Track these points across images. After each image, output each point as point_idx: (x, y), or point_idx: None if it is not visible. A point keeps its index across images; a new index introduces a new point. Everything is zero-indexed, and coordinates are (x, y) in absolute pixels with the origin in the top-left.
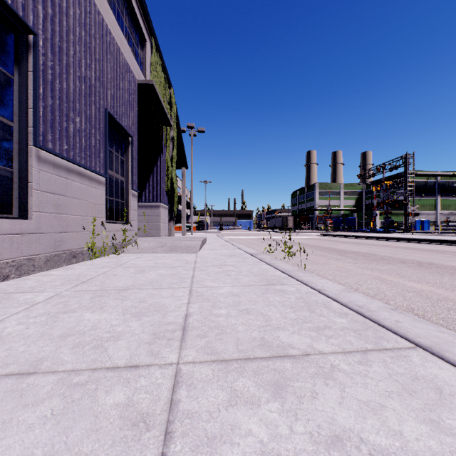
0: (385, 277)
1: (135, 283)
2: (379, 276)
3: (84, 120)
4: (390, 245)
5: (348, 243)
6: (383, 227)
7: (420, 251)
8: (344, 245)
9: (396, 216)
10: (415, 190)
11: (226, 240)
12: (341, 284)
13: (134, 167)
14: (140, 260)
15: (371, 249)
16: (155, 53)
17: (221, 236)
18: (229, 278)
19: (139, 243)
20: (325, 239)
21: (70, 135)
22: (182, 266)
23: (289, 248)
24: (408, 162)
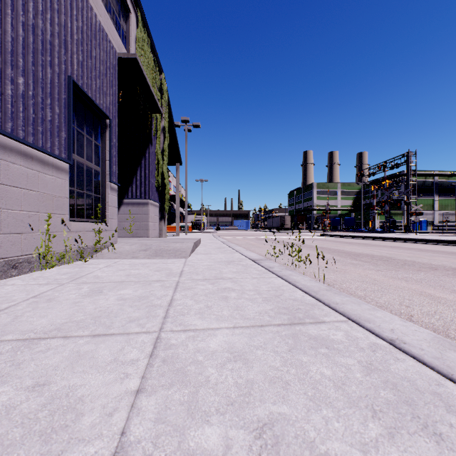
0: (432, 292)
1: (68, 319)
2: (422, 290)
3: (32, 84)
4: (400, 246)
5: (354, 244)
6: (381, 227)
7: (441, 254)
8: (351, 246)
9: (394, 216)
10: (412, 190)
11: (222, 241)
12: (382, 306)
13: (113, 155)
14: (109, 270)
15: (384, 252)
16: (142, 29)
17: (218, 237)
18: (227, 306)
19: (119, 245)
20: (328, 240)
21: (5, 98)
22: (161, 280)
23: (298, 252)
24: (410, 160)
